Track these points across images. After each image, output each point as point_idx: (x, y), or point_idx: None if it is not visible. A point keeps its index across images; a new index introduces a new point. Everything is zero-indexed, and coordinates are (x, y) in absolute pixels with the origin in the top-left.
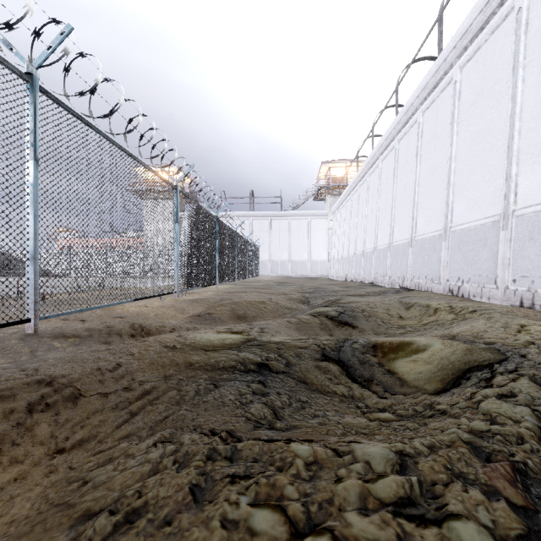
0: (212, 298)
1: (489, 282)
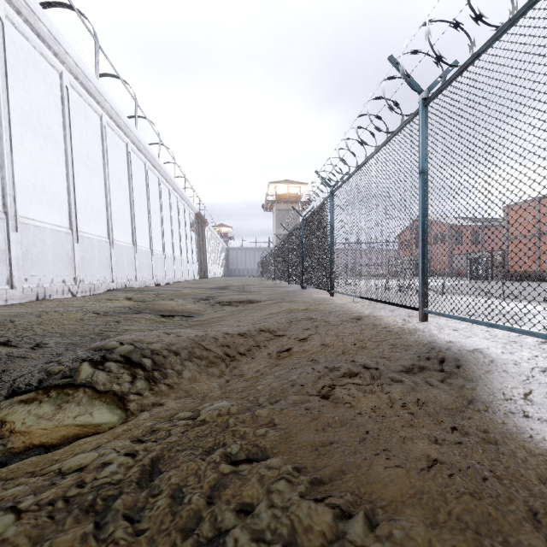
0: (305, 300)
1: (1, 283)
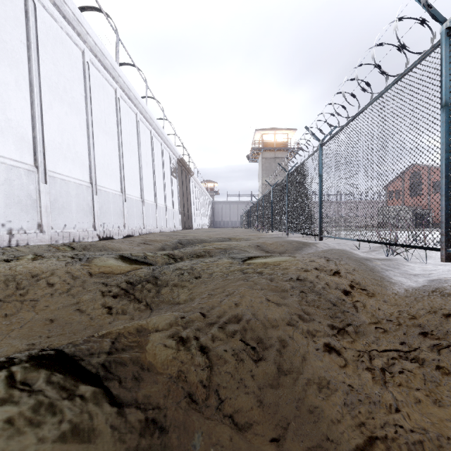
0: None
1: None
